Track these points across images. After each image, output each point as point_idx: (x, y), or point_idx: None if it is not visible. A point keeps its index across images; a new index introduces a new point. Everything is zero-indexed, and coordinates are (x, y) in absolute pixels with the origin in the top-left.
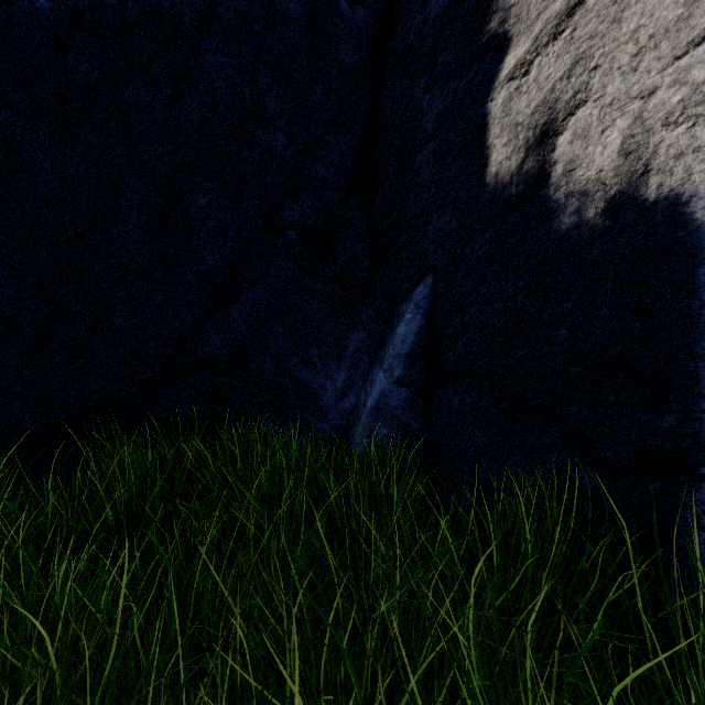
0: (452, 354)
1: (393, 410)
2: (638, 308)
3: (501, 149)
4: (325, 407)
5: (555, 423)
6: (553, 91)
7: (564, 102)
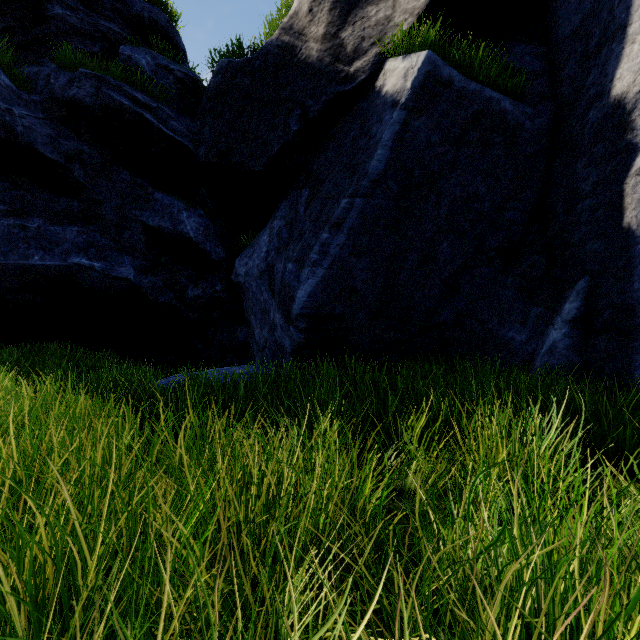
0: (600, 320)
1: (561, 350)
2: None
3: (631, 211)
4: (514, 350)
5: None
6: None
7: None
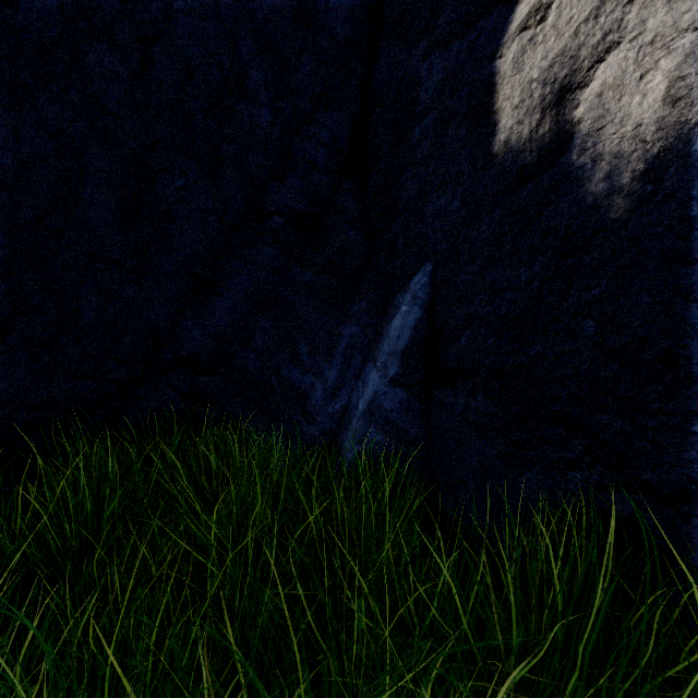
0: (454, 350)
1: (388, 413)
2: (692, 293)
3: (512, 112)
4: (314, 408)
5: (580, 434)
6: (576, 36)
7: (590, 48)
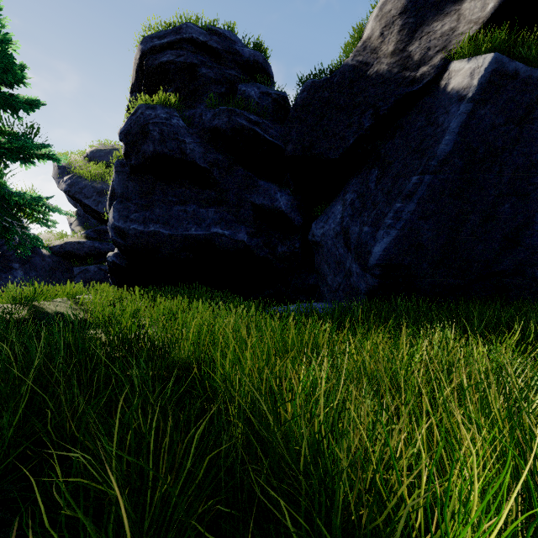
0: None
1: None
2: None
3: None
4: None
5: None
6: None
7: None
